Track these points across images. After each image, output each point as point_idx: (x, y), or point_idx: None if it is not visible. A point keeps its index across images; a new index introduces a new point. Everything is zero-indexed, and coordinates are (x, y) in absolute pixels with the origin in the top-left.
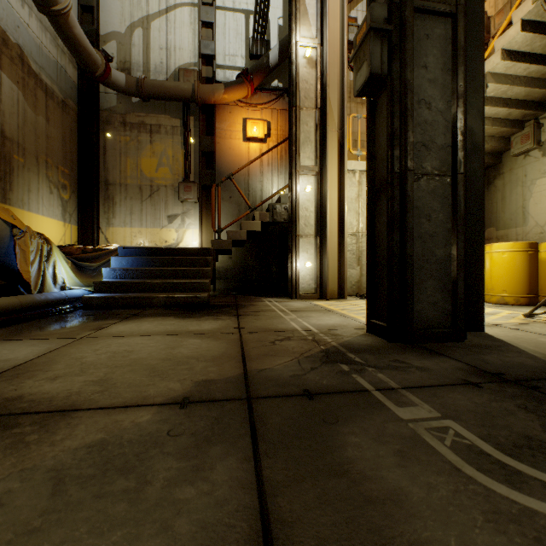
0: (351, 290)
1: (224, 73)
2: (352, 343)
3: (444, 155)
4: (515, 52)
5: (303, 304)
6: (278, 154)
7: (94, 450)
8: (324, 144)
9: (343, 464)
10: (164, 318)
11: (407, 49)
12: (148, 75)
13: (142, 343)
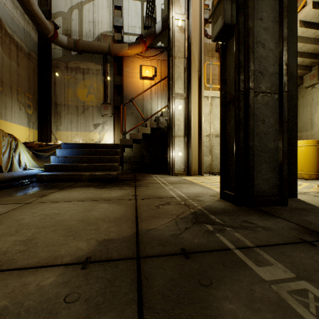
0: (206, 170)
1: (128, 37)
2: (212, 207)
3: (274, 79)
4: (308, 22)
5: (176, 178)
6: (161, 87)
7: None
8: (189, 80)
9: None
10: (87, 188)
11: (249, 6)
12: (81, 38)
13: (68, 207)
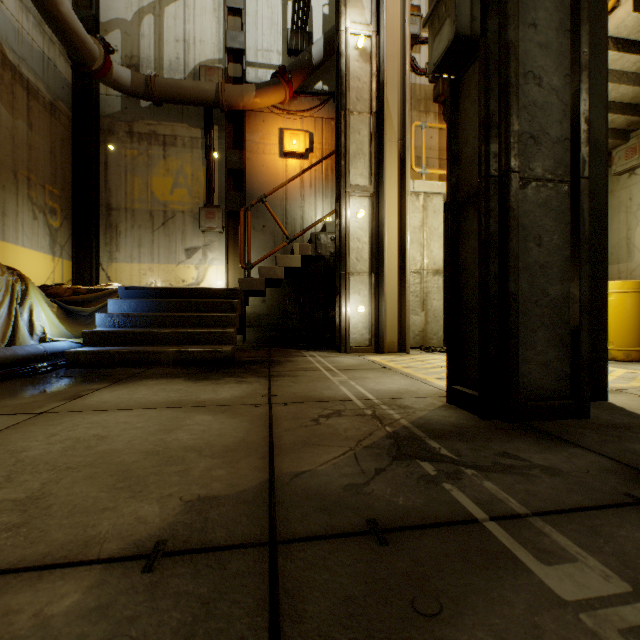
0: (414, 341)
1: (256, 73)
2: (430, 421)
3: (561, 152)
4: (623, 40)
5: (355, 359)
6: (323, 174)
7: None
8: (381, 158)
9: None
10: (170, 381)
11: None
12: (160, 73)
13: (126, 422)
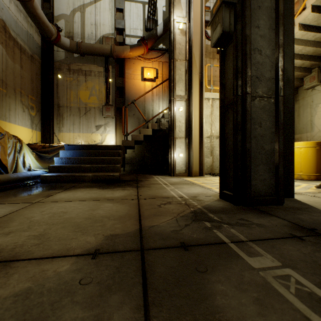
0: (207, 171)
1: (130, 40)
2: (211, 206)
3: (270, 84)
4: (307, 25)
5: (178, 179)
6: (162, 89)
7: (19, 299)
8: (191, 82)
9: (215, 313)
10: (91, 189)
11: (246, 14)
12: (83, 40)
13: (74, 206)
